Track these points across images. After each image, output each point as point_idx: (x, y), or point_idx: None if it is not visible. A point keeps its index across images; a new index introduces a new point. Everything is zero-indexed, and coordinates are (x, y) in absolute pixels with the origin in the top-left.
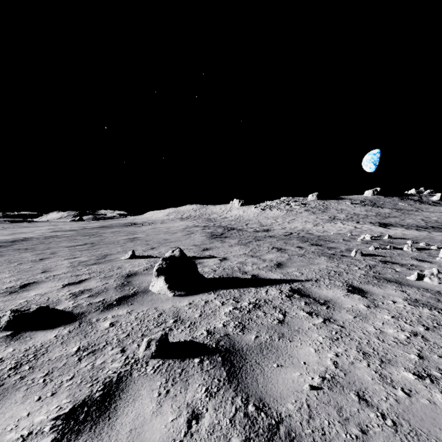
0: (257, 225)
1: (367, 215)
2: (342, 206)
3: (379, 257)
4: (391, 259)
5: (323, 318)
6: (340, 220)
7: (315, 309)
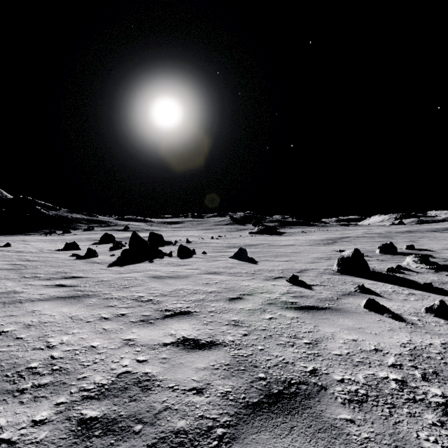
0: None
1: None
2: None
3: None
4: None
5: None
6: None
7: None
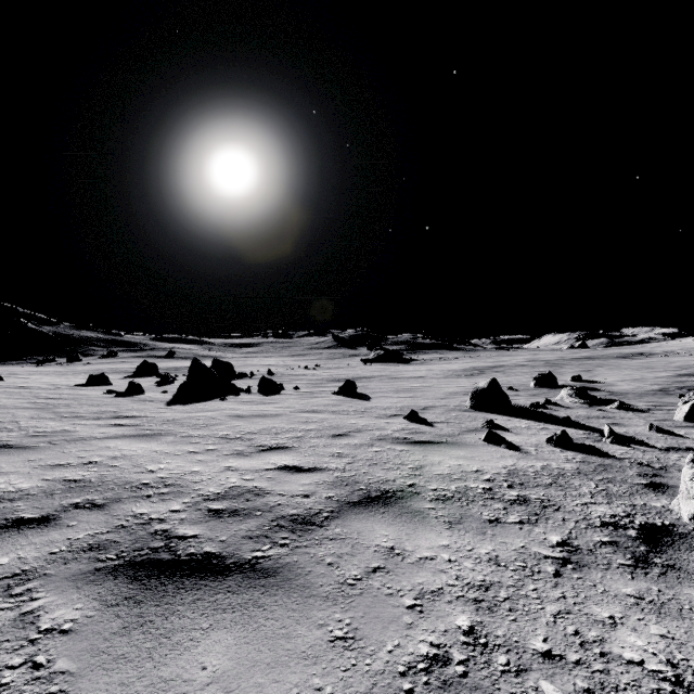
0: None
1: None
2: None
3: None
4: None
5: None
6: None
7: None
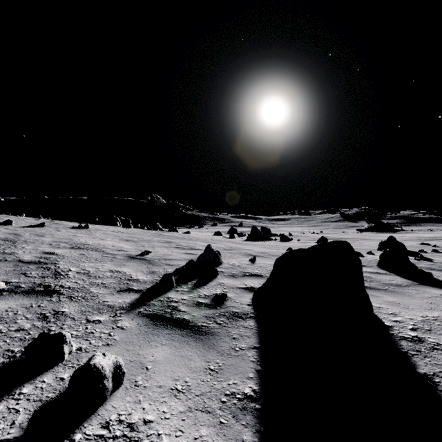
0: None
1: None
2: None
3: None
4: None
5: None
6: None
7: None
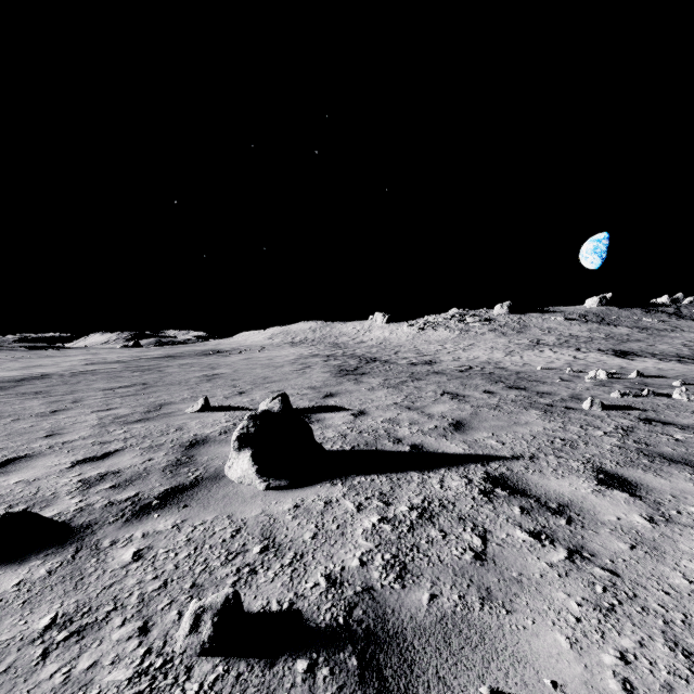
0: (413, 354)
1: (591, 337)
2: (549, 323)
3: (634, 411)
4: (658, 415)
5: (566, 549)
6: (549, 346)
7: (544, 525)
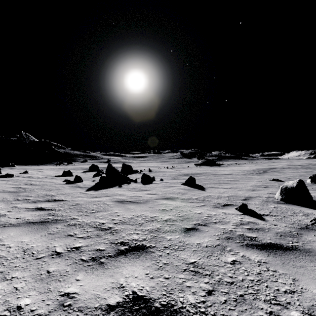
0: None
1: None
2: None
3: None
4: None
5: None
6: None
7: None
